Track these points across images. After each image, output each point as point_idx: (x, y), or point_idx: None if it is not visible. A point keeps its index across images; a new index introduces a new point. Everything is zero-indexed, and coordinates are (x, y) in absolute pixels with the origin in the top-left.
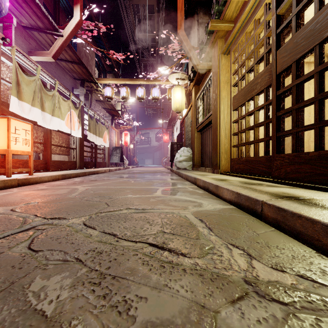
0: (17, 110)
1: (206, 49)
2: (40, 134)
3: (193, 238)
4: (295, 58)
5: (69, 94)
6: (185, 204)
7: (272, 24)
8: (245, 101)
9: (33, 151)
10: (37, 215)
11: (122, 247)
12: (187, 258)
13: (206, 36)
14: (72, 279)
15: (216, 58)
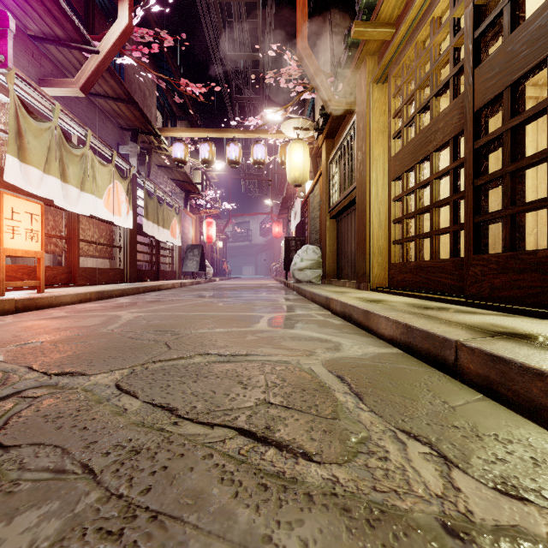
0: (17, 180)
1: (346, 75)
2: (60, 221)
3: (327, 417)
4: (510, 80)
5: (111, 154)
6: (309, 345)
7: (466, 22)
8: (415, 163)
9: (48, 252)
10: (32, 367)
11: (183, 437)
12: (315, 464)
13: (346, 51)
14: (62, 520)
15: (363, 90)
